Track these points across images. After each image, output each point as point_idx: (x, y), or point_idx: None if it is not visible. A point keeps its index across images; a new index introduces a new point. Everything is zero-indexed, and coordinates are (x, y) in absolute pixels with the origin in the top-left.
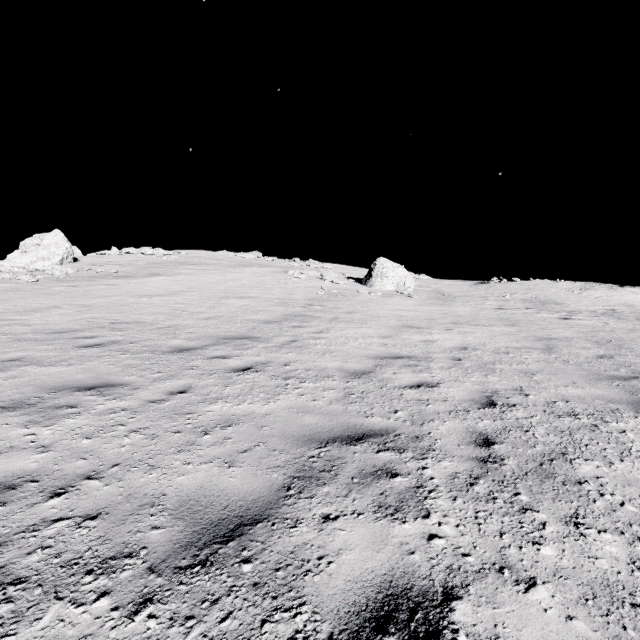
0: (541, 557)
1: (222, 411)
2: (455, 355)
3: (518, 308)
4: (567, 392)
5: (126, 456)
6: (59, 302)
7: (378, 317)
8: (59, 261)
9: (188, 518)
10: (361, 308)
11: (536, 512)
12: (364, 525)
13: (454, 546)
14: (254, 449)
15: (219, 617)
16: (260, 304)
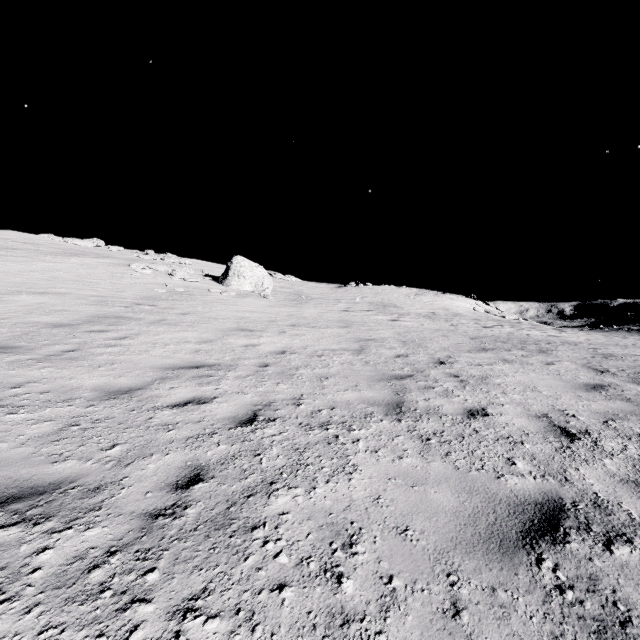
0: None
1: None
2: (266, 360)
3: (362, 310)
4: (342, 397)
5: None
6: None
7: (215, 319)
8: None
9: None
10: (202, 309)
11: (146, 603)
12: None
13: None
14: None
15: None
16: (64, 302)
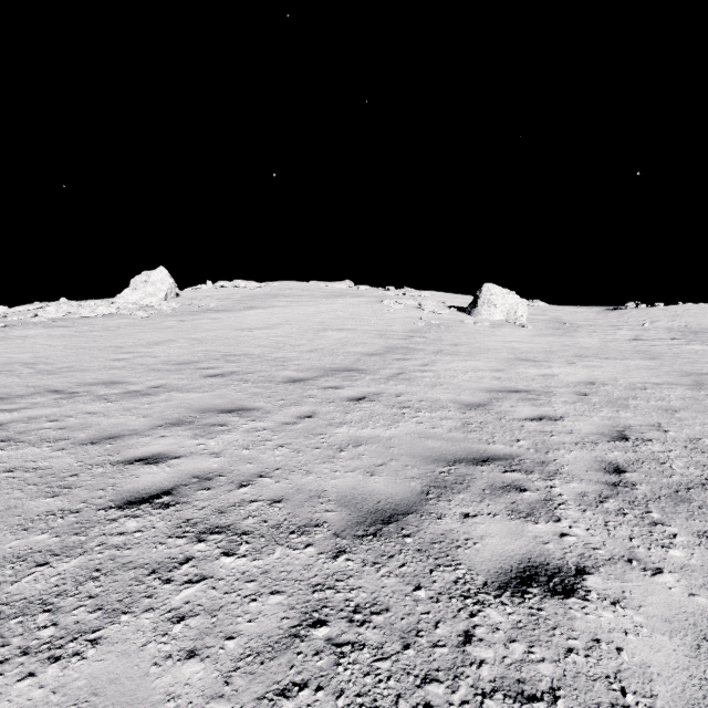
0: (669, 556)
1: (350, 434)
2: (580, 390)
3: (660, 339)
4: None
5: (283, 463)
6: (173, 336)
7: (487, 349)
8: (164, 297)
9: (351, 507)
10: (467, 340)
11: (667, 526)
12: (500, 522)
13: (585, 542)
14: (388, 464)
15: (397, 565)
16: (359, 336)
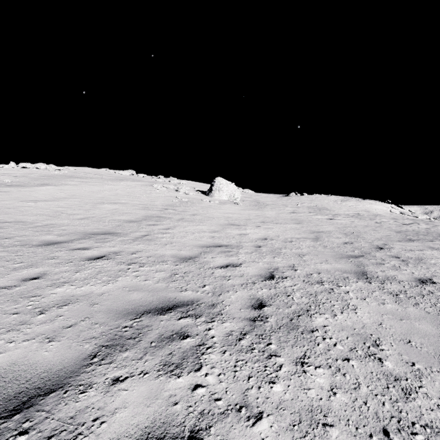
0: (272, 394)
1: (65, 293)
2: (258, 244)
3: (304, 212)
4: (321, 267)
5: None
6: None
7: (213, 218)
8: None
9: None
10: (202, 211)
11: (278, 357)
12: (146, 383)
13: (211, 393)
14: (79, 324)
15: None
16: (127, 208)
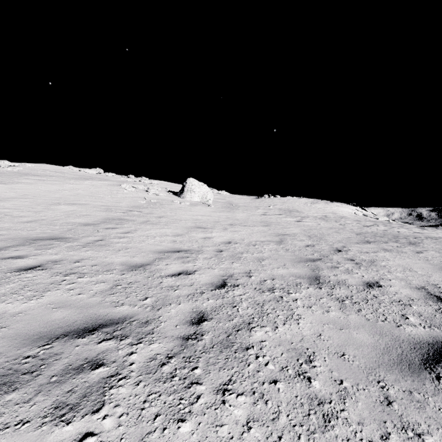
0: (176, 436)
1: None
2: (220, 248)
3: (275, 214)
4: (277, 272)
5: None
6: None
7: (180, 220)
8: None
9: None
10: (170, 213)
11: (200, 385)
12: (19, 437)
13: None
14: None
15: None
16: (87, 210)
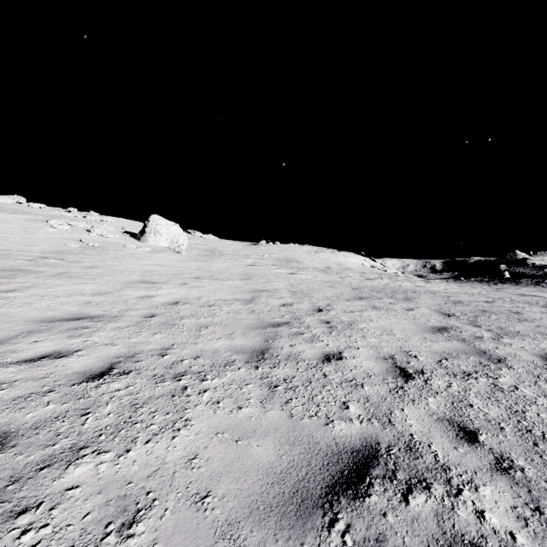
0: None
1: None
2: (155, 311)
3: (266, 265)
4: (212, 346)
5: None
6: None
7: (122, 272)
8: None
9: None
10: (111, 262)
11: None
12: None
13: None
14: None
15: None
16: None
